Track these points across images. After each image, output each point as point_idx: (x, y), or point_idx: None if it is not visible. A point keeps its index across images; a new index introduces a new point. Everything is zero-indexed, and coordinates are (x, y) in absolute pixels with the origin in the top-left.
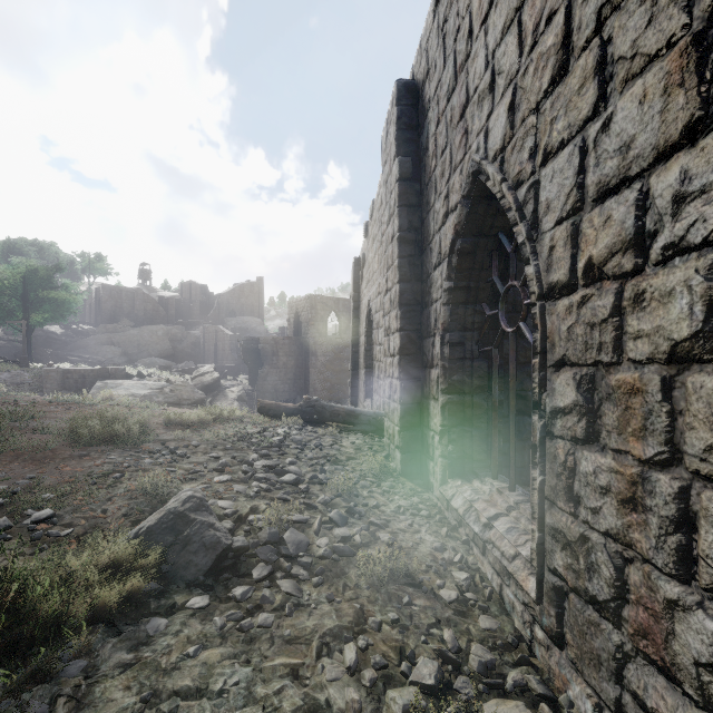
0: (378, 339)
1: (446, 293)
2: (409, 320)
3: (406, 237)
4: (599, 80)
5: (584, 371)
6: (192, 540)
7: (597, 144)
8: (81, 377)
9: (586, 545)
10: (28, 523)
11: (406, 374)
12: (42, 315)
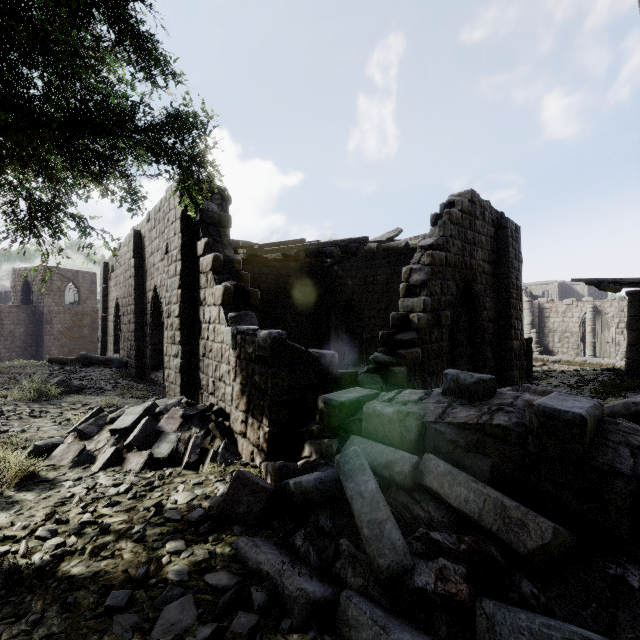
0: (124, 321)
1: (151, 314)
2: (139, 319)
3: (137, 288)
4: None
5: None
6: (70, 385)
7: None
8: None
9: None
10: (4, 388)
11: (137, 339)
12: None
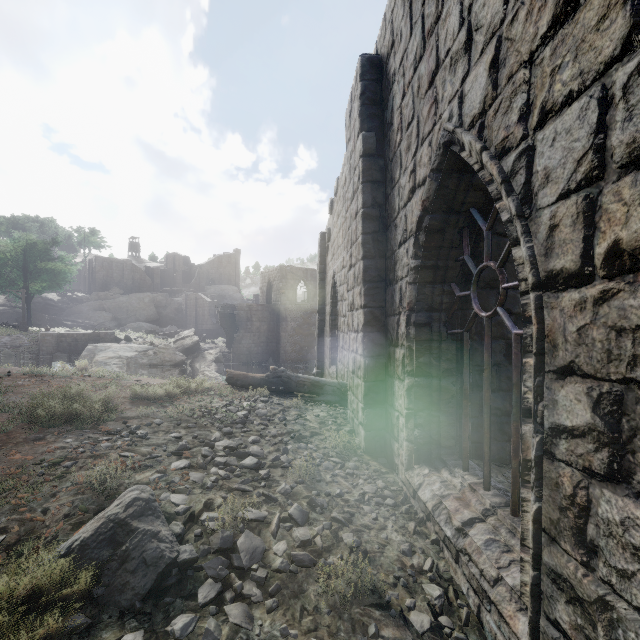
0: (342, 311)
1: (412, 272)
2: (373, 297)
3: (369, 214)
4: (634, 5)
5: (605, 388)
6: (130, 556)
7: (630, 90)
8: (74, 340)
9: (608, 613)
10: None
11: (369, 352)
12: (41, 284)
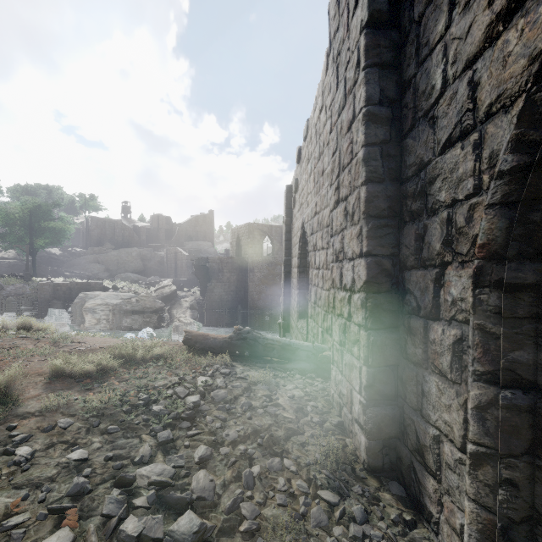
0: (314, 262)
1: (503, 180)
2: (381, 239)
3: (376, 114)
4: None
5: None
6: None
7: None
8: (68, 289)
9: None
10: None
11: (375, 322)
12: (44, 241)
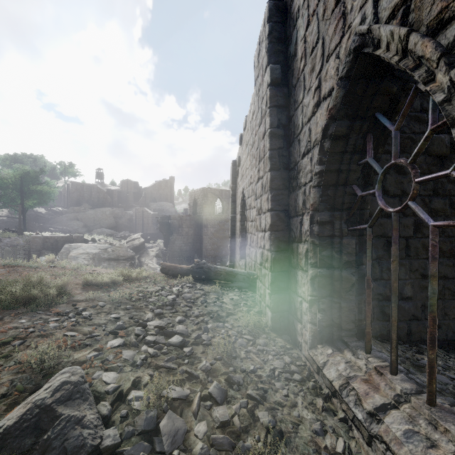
0: (250, 217)
1: (316, 176)
2: (278, 202)
3: (275, 133)
4: None
5: None
6: (51, 446)
7: None
8: (55, 241)
9: None
10: None
11: (275, 247)
12: (33, 201)
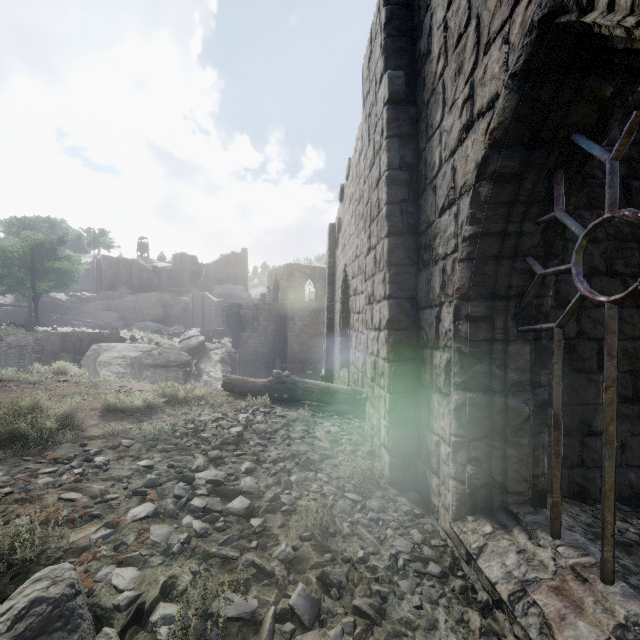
0: (355, 306)
1: (466, 243)
2: (401, 284)
3: (396, 177)
4: None
5: None
6: None
7: None
8: (79, 340)
9: None
10: None
11: (396, 355)
12: (48, 284)
